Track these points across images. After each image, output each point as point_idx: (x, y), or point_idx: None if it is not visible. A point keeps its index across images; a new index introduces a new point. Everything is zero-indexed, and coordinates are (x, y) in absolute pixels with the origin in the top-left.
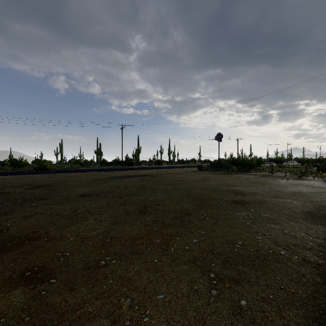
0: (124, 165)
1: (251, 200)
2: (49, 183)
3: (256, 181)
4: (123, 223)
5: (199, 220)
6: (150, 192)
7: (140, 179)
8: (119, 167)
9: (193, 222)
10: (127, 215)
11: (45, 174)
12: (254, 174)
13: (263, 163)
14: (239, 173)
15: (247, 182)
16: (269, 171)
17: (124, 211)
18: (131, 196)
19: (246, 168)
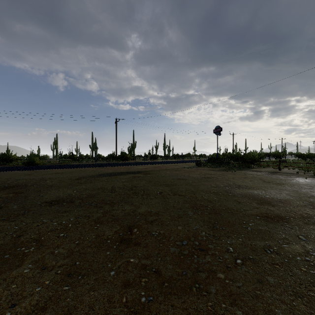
0: (118, 160)
1: (288, 215)
2: (22, 183)
3: (270, 179)
4: (83, 276)
5: (226, 269)
6: (141, 197)
7: (132, 177)
8: (113, 162)
9: (216, 274)
10: (98, 249)
11: (28, 171)
12: (259, 170)
13: (262, 158)
14: (242, 170)
15: (260, 182)
16: (275, 167)
17: (96, 237)
18: (115, 205)
19: (249, 163)
